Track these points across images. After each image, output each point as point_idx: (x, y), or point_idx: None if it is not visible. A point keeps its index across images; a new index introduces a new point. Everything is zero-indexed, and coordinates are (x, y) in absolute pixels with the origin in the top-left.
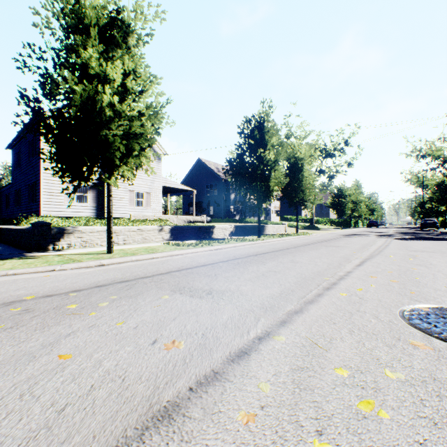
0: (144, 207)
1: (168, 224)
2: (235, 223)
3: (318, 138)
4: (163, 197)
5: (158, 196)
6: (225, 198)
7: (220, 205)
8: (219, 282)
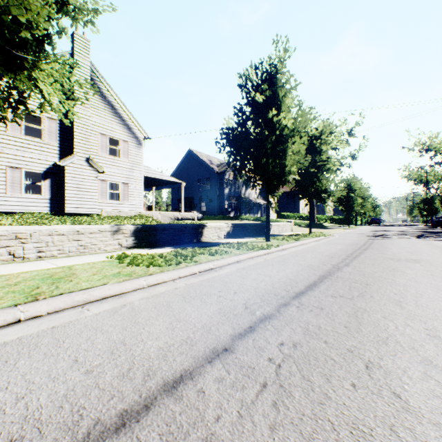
0: (121, 200)
1: (150, 222)
2: (230, 221)
3: None
4: (147, 191)
5: (138, 188)
6: (219, 193)
7: (213, 201)
8: None
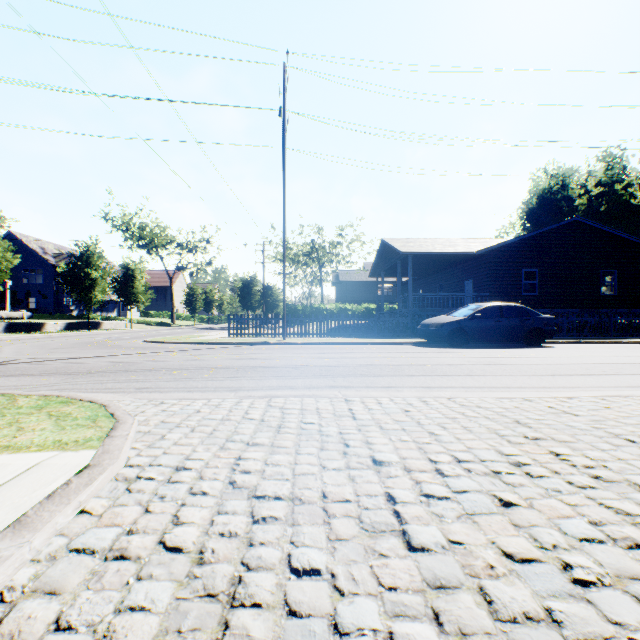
0: None
1: None
2: (72, 320)
3: (180, 233)
4: None
5: None
6: (57, 289)
7: (48, 297)
8: (56, 338)
